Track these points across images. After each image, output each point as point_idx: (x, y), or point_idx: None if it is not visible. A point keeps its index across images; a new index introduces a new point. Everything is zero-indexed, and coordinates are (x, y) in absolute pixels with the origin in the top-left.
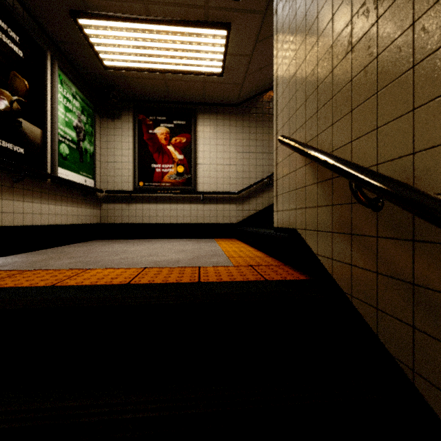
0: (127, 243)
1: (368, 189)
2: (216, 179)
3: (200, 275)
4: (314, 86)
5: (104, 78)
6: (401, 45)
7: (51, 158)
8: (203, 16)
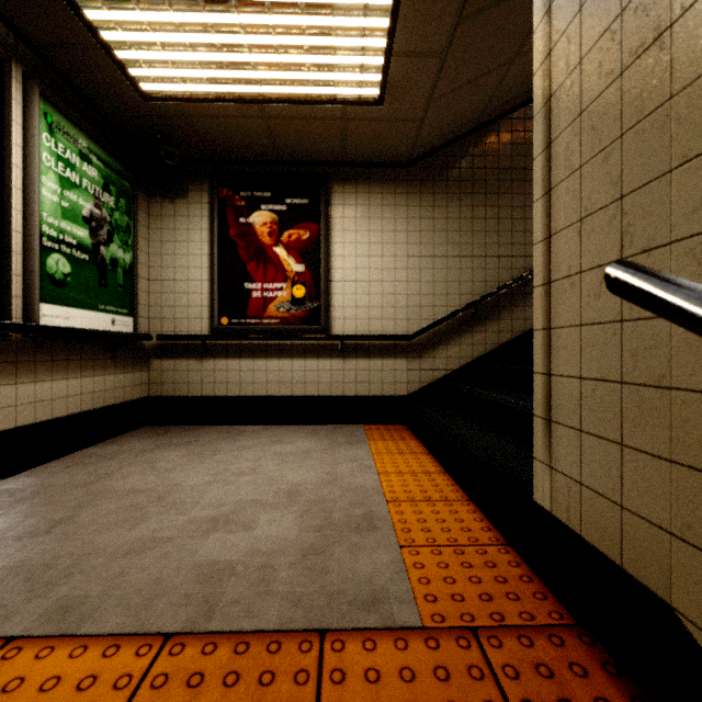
0: (190, 446)
1: None
2: (368, 310)
3: None
4: None
5: (148, 119)
6: None
7: (23, 286)
8: None
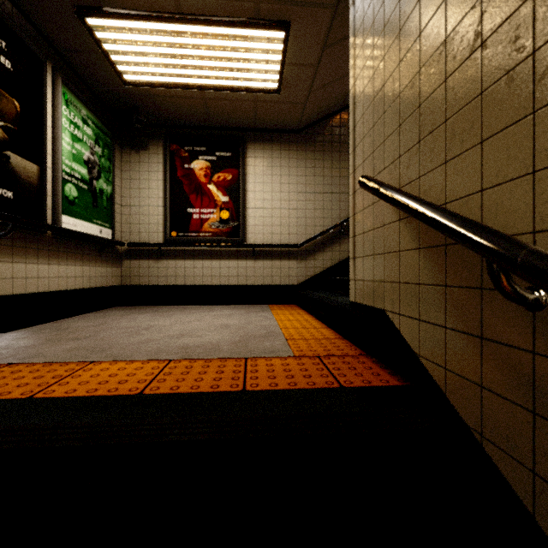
0: (154, 313)
1: (533, 283)
2: (271, 227)
3: (246, 377)
4: (414, 104)
5: (125, 97)
6: None
7: (52, 203)
8: (253, 13)
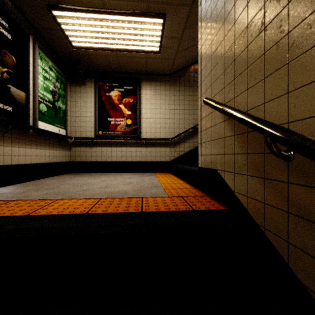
0: (89, 176)
1: (284, 145)
2: (155, 129)
3: (142, 206)
4: (232, 59)
5: (73, 55)
6: (311, 22)
7: (33, 114)
8: (145, 8)
